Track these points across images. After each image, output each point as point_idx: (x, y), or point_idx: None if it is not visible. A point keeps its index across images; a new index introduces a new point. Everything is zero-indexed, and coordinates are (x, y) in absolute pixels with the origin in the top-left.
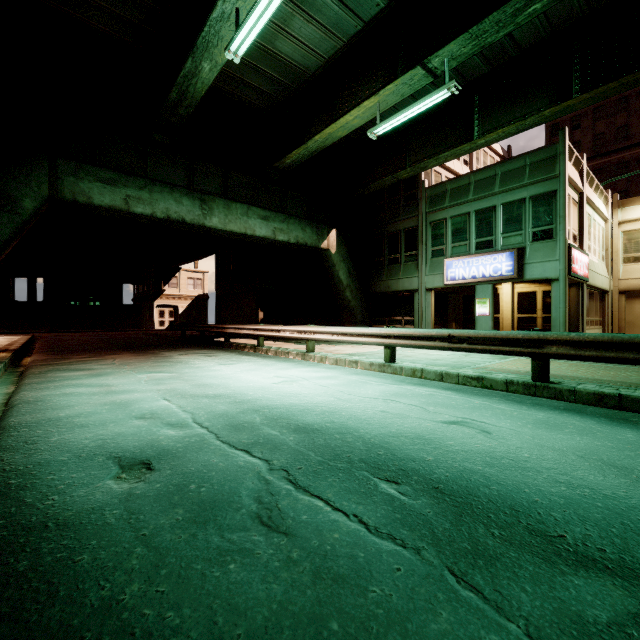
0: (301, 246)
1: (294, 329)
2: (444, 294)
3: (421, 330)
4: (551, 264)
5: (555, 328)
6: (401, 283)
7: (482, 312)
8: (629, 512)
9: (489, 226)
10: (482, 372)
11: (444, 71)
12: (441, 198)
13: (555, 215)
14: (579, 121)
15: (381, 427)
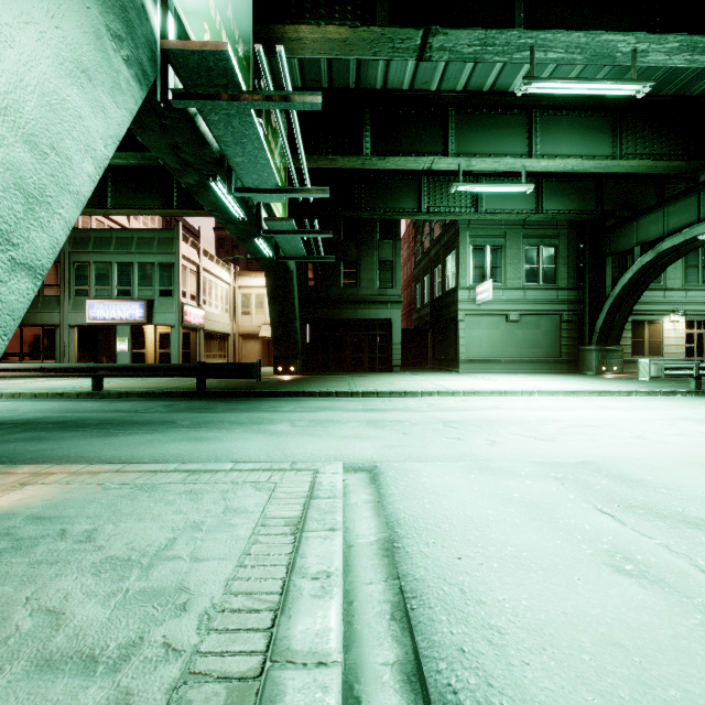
0: None
1: None
2: (95, 330)
3: (20, 364)
4: (171, 315)
5: (174, 361)
6: (40, 317)
7: (122, 348)
8: (47, 417)
9: (128, 278)
10: (68, 390)
11: None
12: (85, 242)
13: (174, 280)
14: None
15: None
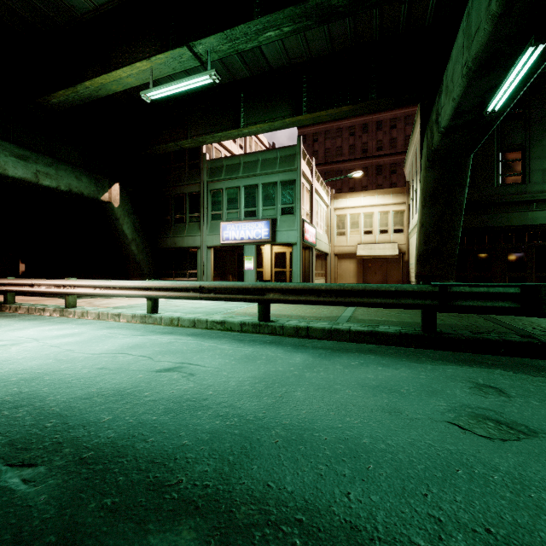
0: (76, 195)
1: (51, 283)
2: (224, 251)
3: (178, 282)
4: (292, 232)
5: (295, 279)
6: (186, 240)
7: (249, 267)
8: (255, 433)
9: (254, 199)
10: (227, 316)
11: (207, 59)
12: (219, 171)
13: (295, 197)
14: (317, 137)
15: (81, 389)
